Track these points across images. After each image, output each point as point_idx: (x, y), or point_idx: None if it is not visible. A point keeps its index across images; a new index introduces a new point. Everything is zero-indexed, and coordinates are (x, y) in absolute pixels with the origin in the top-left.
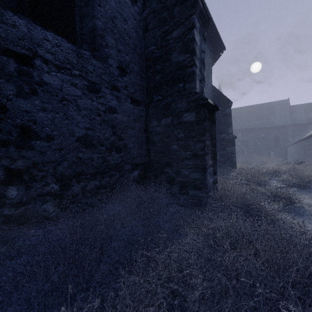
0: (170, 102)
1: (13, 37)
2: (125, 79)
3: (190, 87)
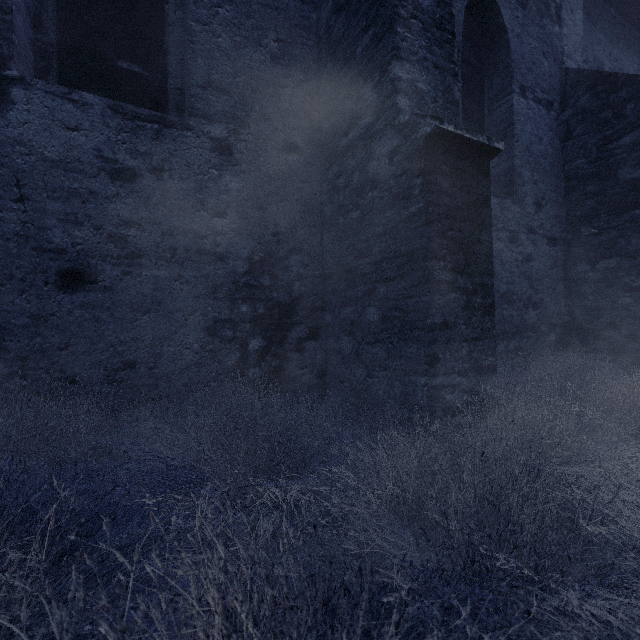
0: (615, 237)
1: None
2: (540, 215)
3: None
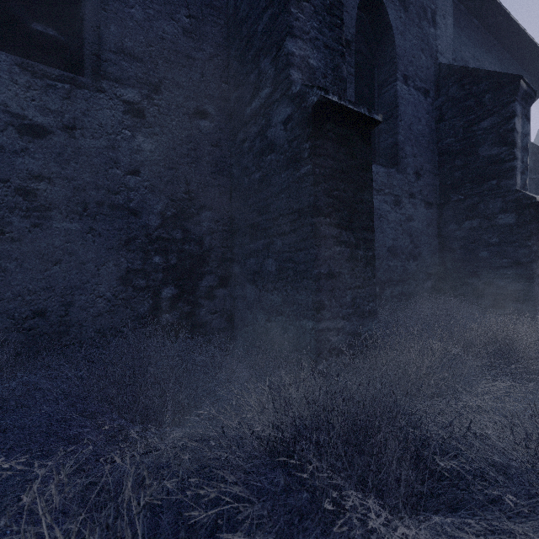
0: (477, 202)
1: None
2: (419, 183)
3: (508, 185)
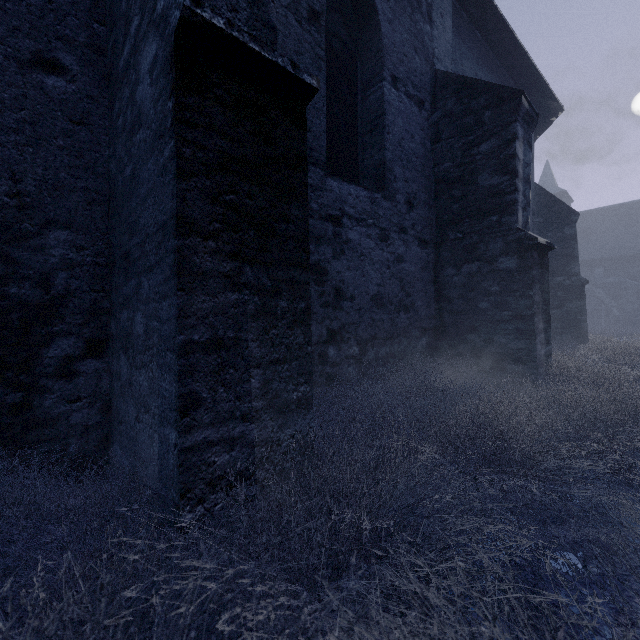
0: (476, 242)
1: (330, 202)
2: (412, 215)
3: (510, 222)
